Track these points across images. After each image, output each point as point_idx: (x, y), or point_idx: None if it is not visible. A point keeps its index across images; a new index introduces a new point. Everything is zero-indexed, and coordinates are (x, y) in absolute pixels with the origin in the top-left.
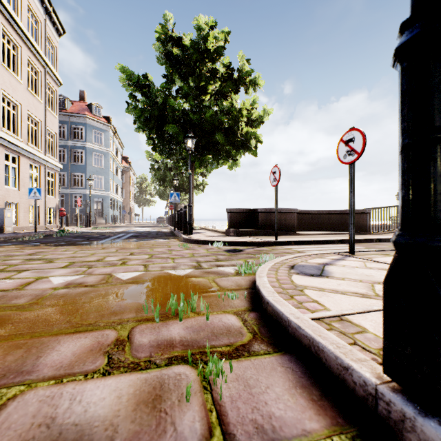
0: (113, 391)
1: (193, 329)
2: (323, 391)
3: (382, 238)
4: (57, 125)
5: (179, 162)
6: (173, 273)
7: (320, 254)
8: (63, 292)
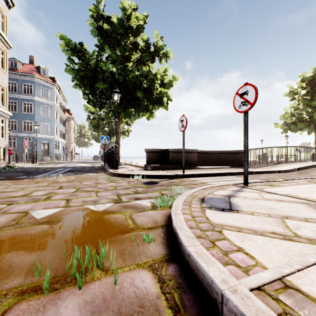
0: None
1: (93, 308)
2: None
3: (259, 170)
4: (7, 80)
5: (109, 113)
6: (93, 208)
7: (221, 186)
8: None
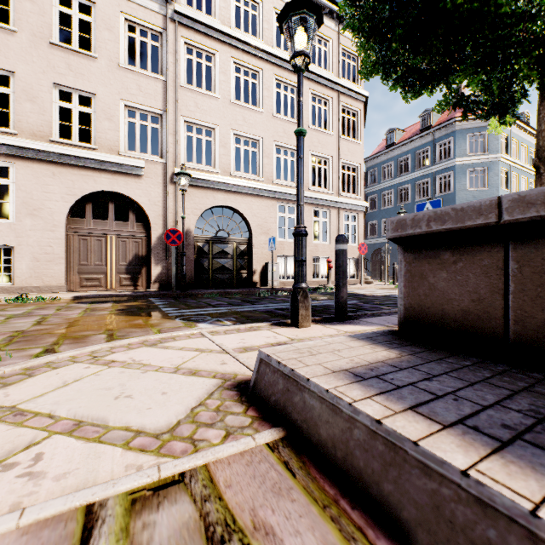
0: None
1: None
2: None
3: None
4: (361, 153)
5: None
6: None
7: None
8: None
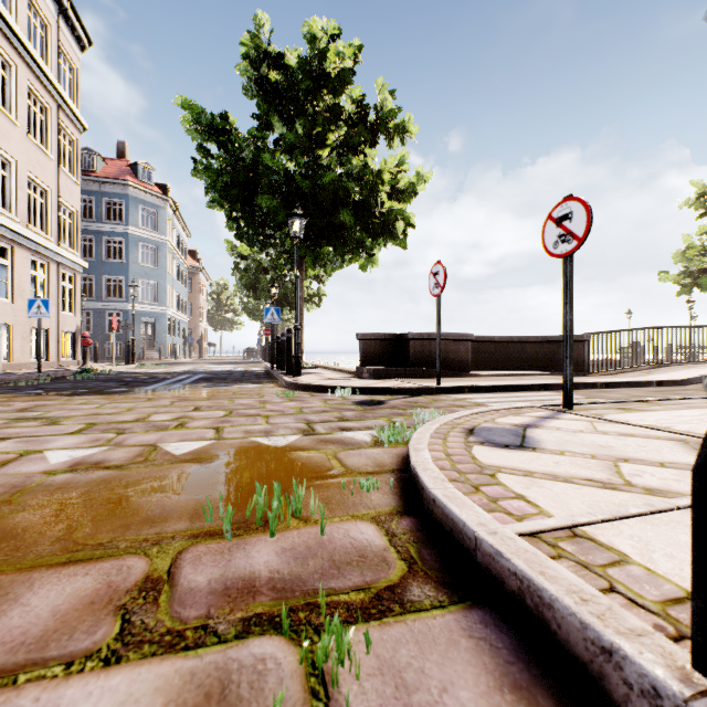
0: (119, 706)
1: (295, 554)
2: (559, 696)
3: (610, 381)
4: (78, 197)
5: (280, 258)
6: (266, 442)
7: (514, 409)
8: (62, 480)
